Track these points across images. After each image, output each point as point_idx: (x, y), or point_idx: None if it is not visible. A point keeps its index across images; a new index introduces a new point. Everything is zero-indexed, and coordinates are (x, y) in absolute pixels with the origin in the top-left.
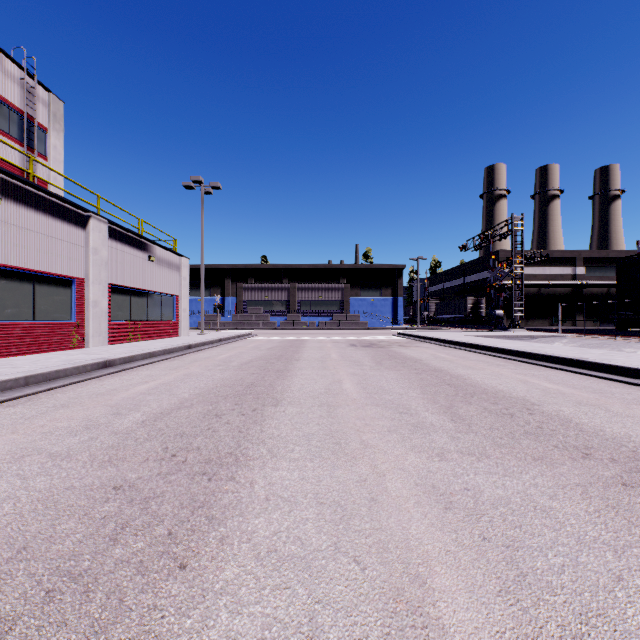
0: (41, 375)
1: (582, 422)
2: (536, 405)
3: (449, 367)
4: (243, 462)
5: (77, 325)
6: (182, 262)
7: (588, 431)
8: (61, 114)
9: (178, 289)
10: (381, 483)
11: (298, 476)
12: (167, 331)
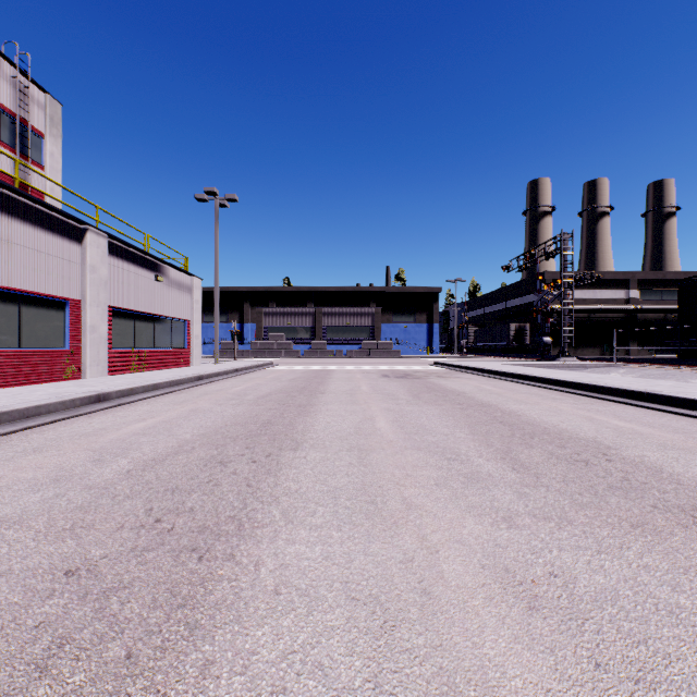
0: (17, 411)
1: (676, 472)
2: (612, 449)
3: (498, 401)
4: (248, 531)
5: (72, 353)
6: (194, 283)
7: (688, 484)
8: (59, 118)
9: (190, 313)
10: (434, 564)
11: (321, 553)
12: (177, 360)
